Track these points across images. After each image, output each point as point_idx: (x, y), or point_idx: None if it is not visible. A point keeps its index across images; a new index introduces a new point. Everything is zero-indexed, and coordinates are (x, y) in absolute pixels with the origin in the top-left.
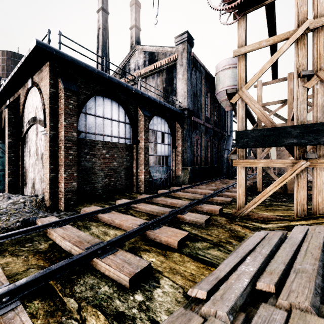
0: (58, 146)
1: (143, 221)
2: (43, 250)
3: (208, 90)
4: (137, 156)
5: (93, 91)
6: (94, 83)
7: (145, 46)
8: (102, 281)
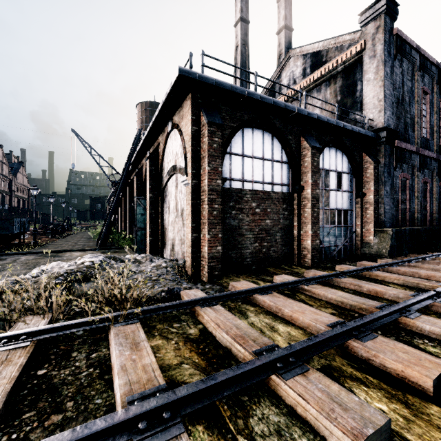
0: (201, 199)
1: (332, 319)
2: (194, 337)
3: (427, 90)
4: (300, 210)
5: (240, 122)
6: (242, 110)
7: (305, 47)
8: (293, 425)
